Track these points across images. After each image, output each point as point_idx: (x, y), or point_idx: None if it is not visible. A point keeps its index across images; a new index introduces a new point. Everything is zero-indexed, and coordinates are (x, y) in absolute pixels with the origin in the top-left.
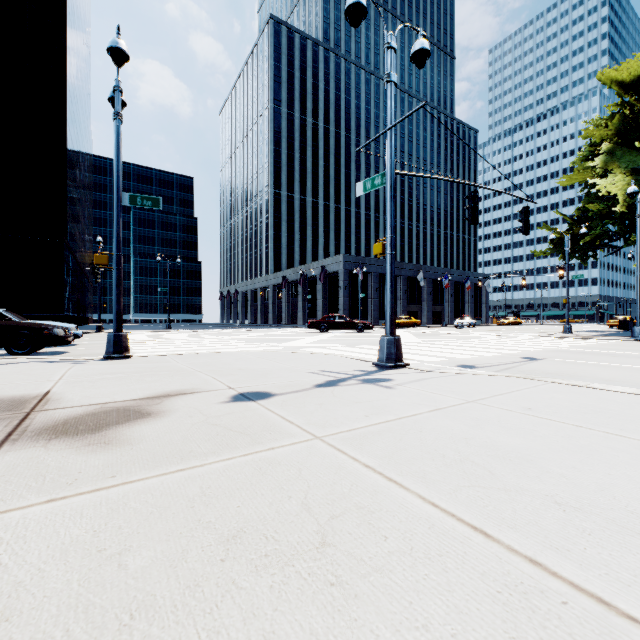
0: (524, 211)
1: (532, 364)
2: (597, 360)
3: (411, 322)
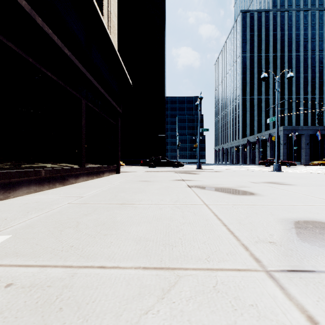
0: None
1: None
2: None
3: None
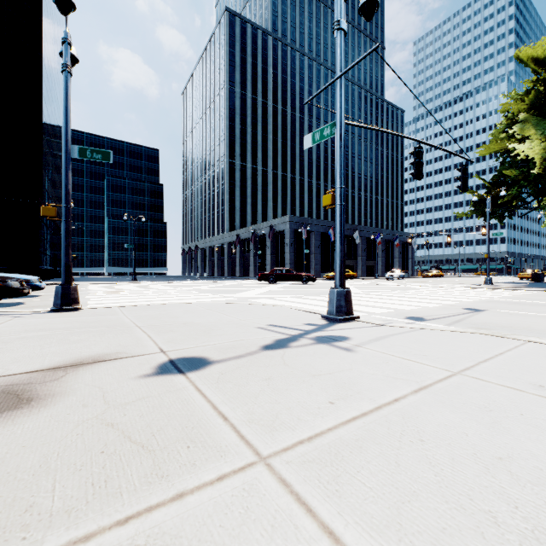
0: (462, 169)
1: (479, 316)
2: (539, 311)
3: (349, 275)
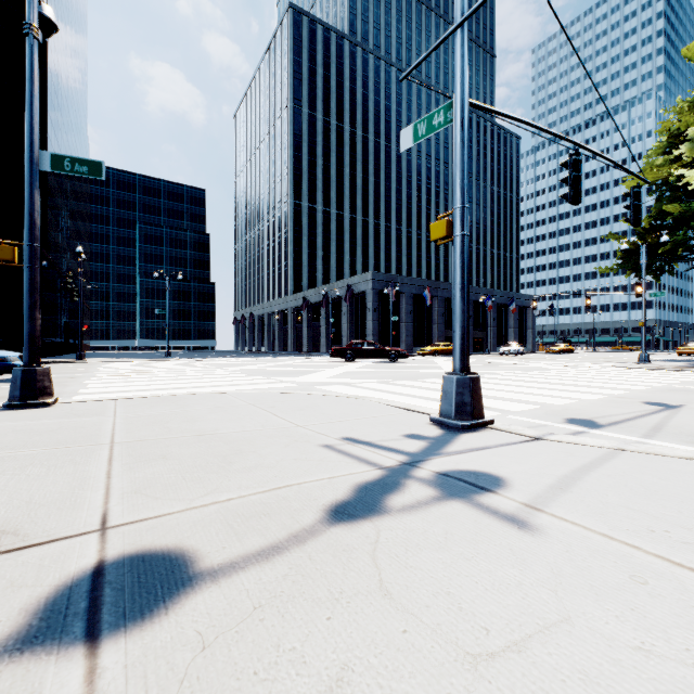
0: (634, 192)
1: (683, 417)
2: None
3: (450, 349)
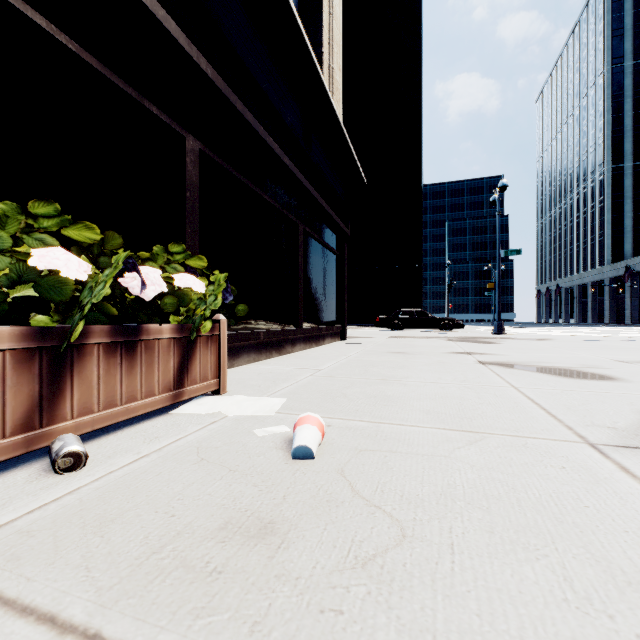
0: None
1: None
2: None
3: None
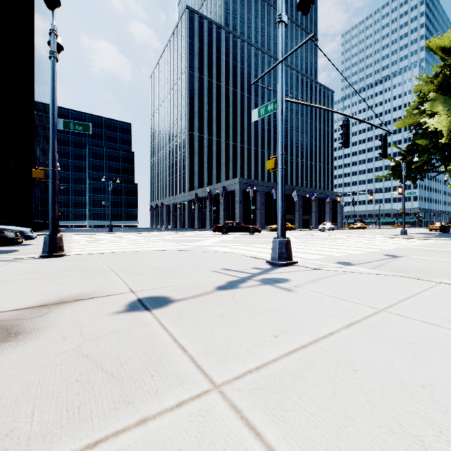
0: (383, 139)
1: (397, 261)
2: (447, 257)
3: (288, 227)
